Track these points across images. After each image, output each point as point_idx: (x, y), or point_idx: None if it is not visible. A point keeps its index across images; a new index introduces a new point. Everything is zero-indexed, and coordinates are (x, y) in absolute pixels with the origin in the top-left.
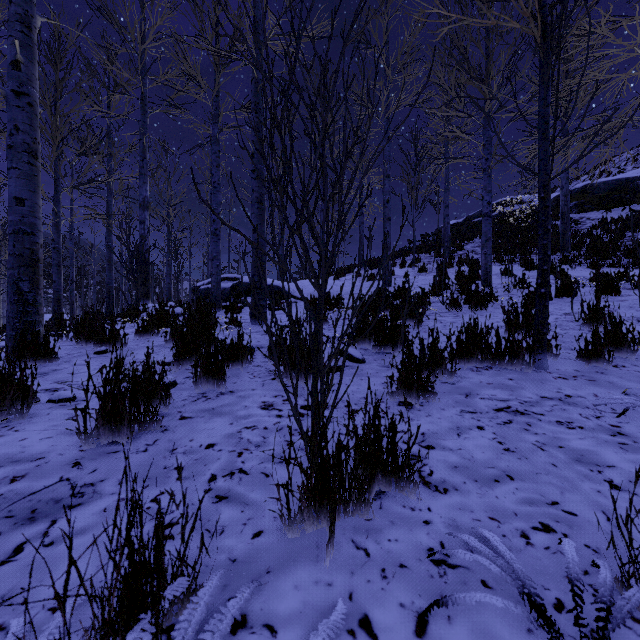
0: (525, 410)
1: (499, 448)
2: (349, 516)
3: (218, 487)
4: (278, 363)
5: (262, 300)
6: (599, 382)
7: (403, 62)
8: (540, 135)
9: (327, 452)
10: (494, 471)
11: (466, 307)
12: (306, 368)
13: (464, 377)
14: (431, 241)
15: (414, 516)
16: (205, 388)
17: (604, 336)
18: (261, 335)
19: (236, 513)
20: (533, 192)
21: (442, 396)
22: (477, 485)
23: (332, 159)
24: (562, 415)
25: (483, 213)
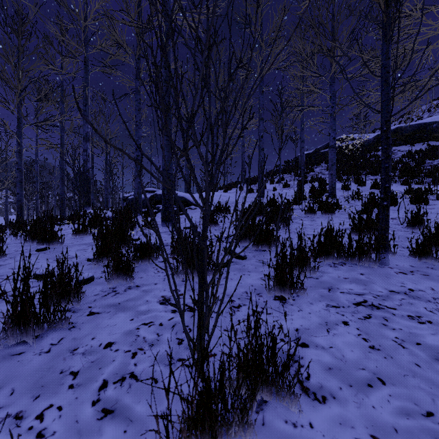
0: (379, 304)
1: (365, 346)
2: (232, 437)
3: (106, 397)
4: (176, 262)
5: (170, 208)
6: (432, 276)
7: (273, 37)
8: (383, 81)
9: (209, 376)
10: (365, 373)
11: (319, 213)
12: (192, 280)
13: (325, 272)
14: (291, 165)
15: (297, 435)
16: (116, 283)
17: (429, 238)
18: (168, 235)
19: (118, 434)
20: (360, 132)
21: (309, 290)
22: (352, 391)
23: (218, 89)
24: (411, 309)
25: (330, 145)
